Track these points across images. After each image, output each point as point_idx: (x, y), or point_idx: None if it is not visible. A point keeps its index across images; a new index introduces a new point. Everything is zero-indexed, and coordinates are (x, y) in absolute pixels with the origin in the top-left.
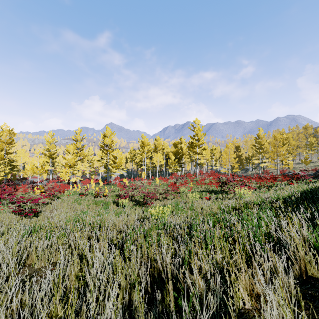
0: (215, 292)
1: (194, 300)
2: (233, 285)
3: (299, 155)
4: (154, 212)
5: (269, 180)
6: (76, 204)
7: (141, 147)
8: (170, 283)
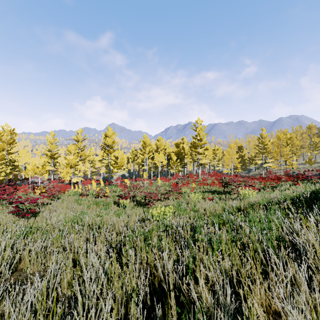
0: (226, 309)
1: (200, 317)
2: (247, 301)
3: (303, 156)
4: (155, 212)
5: (273, 180)
6: (76, 204)
7: (142, 147)
8: (172, 298)
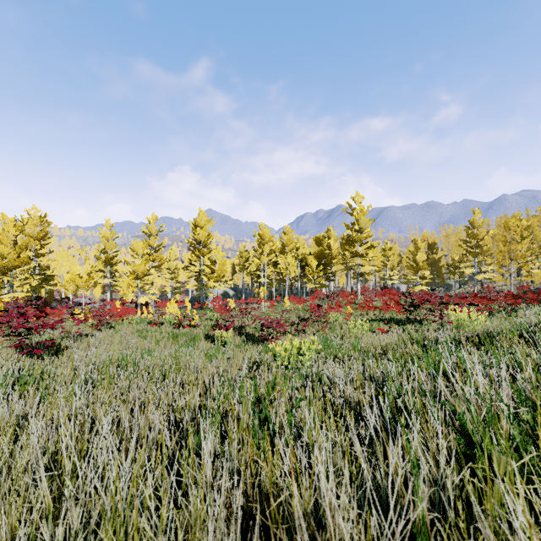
0: None
1: None
2: None
3: None
4: (280, 350)
5: (505, 299)
6: (138, 337)
7: (258, 245)
8: None
